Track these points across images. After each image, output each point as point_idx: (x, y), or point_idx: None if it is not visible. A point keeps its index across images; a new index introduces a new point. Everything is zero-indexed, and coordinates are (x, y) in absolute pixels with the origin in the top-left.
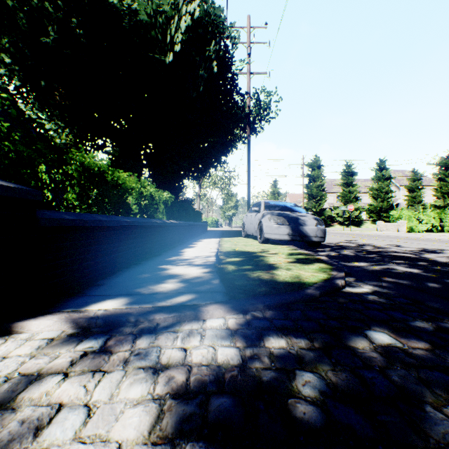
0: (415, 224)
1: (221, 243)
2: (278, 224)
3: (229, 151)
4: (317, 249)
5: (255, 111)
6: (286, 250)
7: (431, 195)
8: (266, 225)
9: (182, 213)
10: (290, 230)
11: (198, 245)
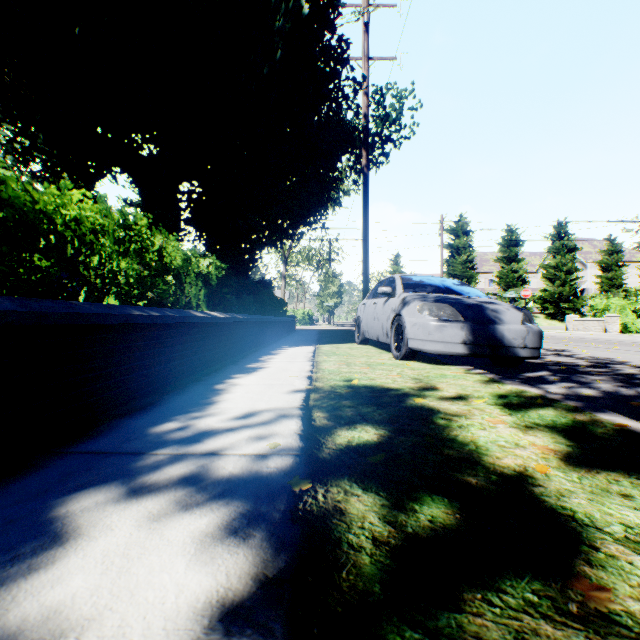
0: (631, 320)
1: (317, 360)
2: (442, 321)
3: (330, 197)
4: (524, 374)
5: (376, 124)
6: (475, 382)
7: (634, 276)
8: (412, 322)
9: (247, 300)
10: (469, 333)
11: (268, 364)
